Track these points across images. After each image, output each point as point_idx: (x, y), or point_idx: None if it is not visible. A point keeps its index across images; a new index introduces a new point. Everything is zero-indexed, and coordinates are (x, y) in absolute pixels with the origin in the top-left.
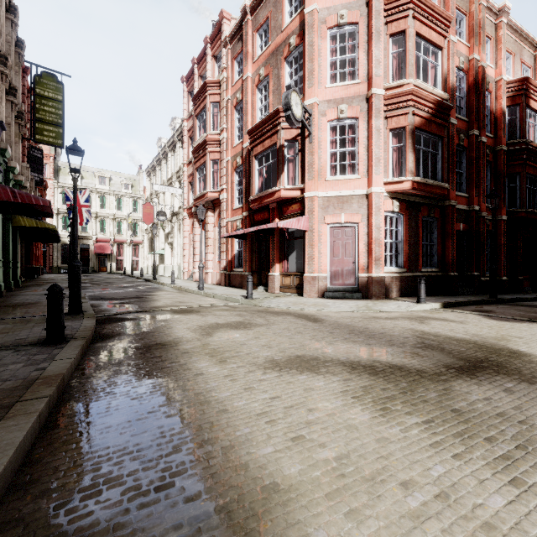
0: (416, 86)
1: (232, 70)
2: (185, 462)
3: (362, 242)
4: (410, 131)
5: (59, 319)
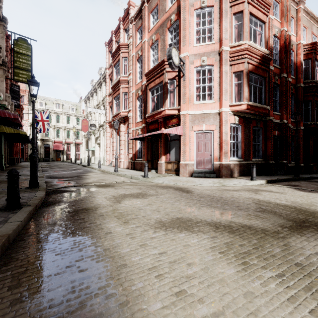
0: (249, 45)
1: (135, 37)
2: None
3: (216, 142)
4: (246, 73)
5: (15, 192)
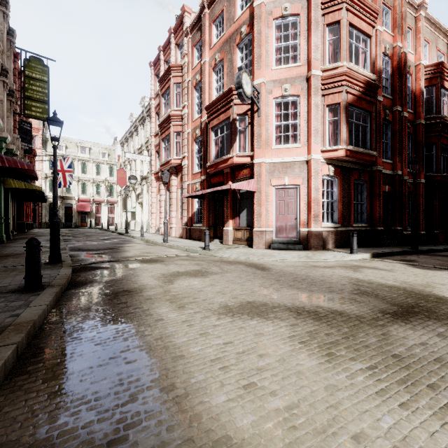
0: (349, 68)
1: (192, 55)
2: (140, 413)
3: (303, 201)
4: (344, 106)
5: (36, 269)
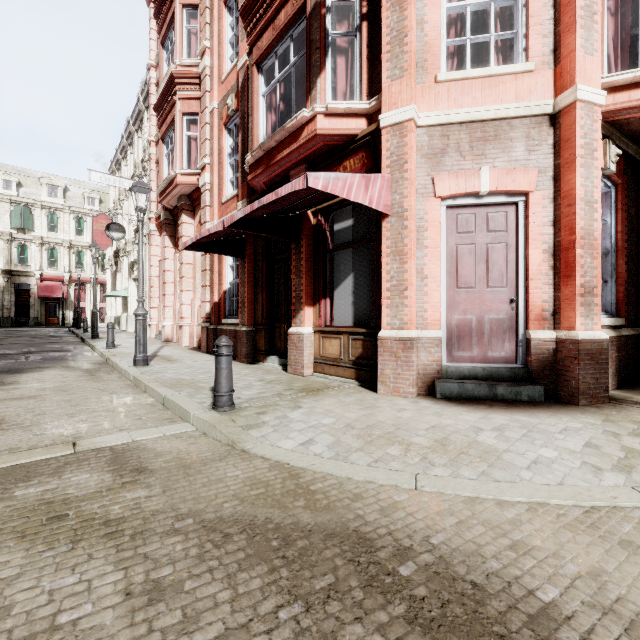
0: None
1: None
2: None
3: (540, 244)
4: None
5: None
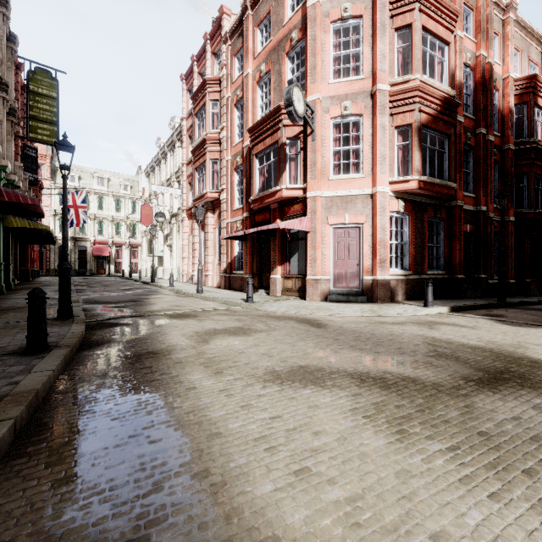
0: (423, 82)
1: (232, 66)
2: (165, 506)
3: (367, 243)
4: (417, 128)
5: (41, 325)
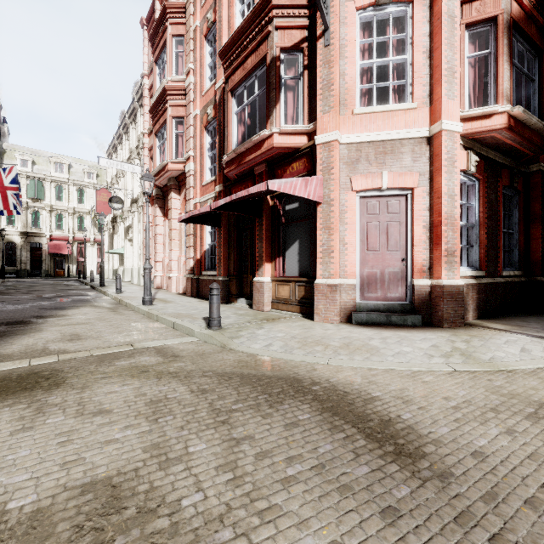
0: None
1: None
2: None
3: (420, 222)
4: (506, 24)
5: None
